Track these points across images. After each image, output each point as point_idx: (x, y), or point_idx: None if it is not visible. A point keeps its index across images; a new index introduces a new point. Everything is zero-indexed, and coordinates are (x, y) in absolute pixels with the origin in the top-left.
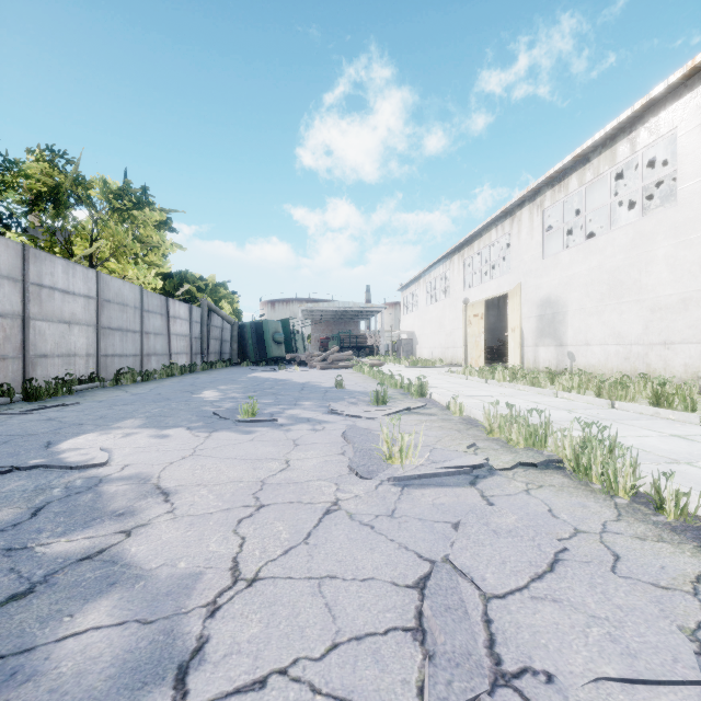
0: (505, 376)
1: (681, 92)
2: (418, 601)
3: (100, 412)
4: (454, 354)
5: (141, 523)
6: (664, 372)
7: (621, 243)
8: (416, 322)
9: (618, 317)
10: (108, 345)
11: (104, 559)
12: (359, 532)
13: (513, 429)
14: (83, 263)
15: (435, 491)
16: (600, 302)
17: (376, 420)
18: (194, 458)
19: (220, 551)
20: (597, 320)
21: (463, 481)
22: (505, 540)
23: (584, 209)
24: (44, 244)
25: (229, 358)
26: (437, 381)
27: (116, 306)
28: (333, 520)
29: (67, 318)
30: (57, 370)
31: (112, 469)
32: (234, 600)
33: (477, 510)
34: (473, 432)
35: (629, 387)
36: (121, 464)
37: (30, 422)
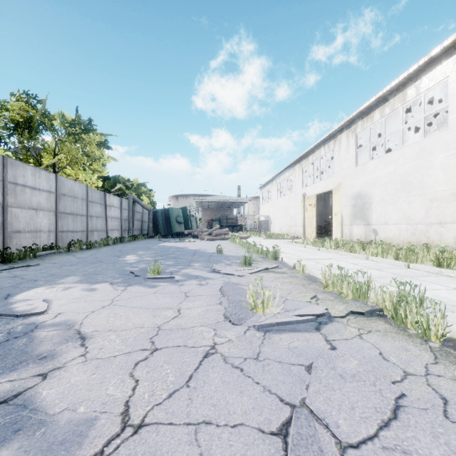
0: (331, 245)
1: (452, 52)
2: (283, 451)
3: (52, 271)
4: (295, 230)
5: (58, 366)
6: (439, 243)
7: (410, 156)
8: (271, 209)
9: (407, 205)
10: (64, 224)
11: (17, 403)
12: (231, 375)
13: (343, 285)
14: (50, 170)
15: (289, 336)
16: (395, 196)
17: (244, 277)
18: (111, 307)
19: (116, 394)
20: (393, 207)
21: (310, 327)
22: (351, 385)
23: (384, 133)
24: (22, 157)
25: (147, 233)
26: (285, 249)
27: (69, 198)
28: (210, 363)
29: (34, 206)
30: (27, 241)
31: (48, 316)
32: (120, 450)
33: (324, 355)
34: (313, 286)
35: (418, 253)
36: (55, 313)
37: (0, 278)
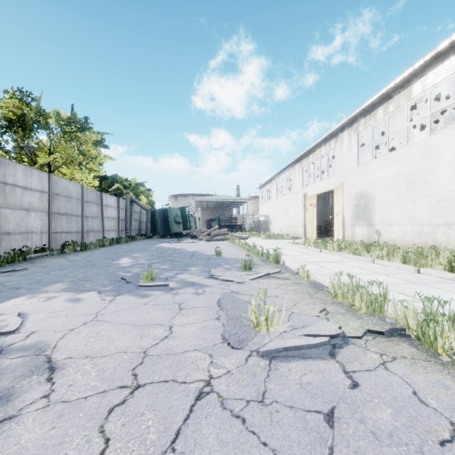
0: (334, 247)
1: None
2: None
3: (38, 276)
4: (295, 230)
5: (10, 414)
6: (447, 245)
7: (415, 154)
8: (270, 209)
9: (412, 205)
10: (58, 225)
11: None
12: (230, 430)
13: (356, 297)
14: (45, 169)
15: (300, 365)
16: (400, 196)
17: (244, 283)
18: (93, 324)
19: None
20: (397, 208)
21: (323, 351)
22: (390, 451)
23: (387, 131)
24: (15, 156)
25: (145, 233)
26: (286, 250)
27: (63, 198)
28: (204, 410)
29: (26, 206)
30: (18, 243)
31: (18, 337)
32: None
33: (347, 399)
34: (320, 295)
35: (427, 256)
36: (28, 331)
37: None
